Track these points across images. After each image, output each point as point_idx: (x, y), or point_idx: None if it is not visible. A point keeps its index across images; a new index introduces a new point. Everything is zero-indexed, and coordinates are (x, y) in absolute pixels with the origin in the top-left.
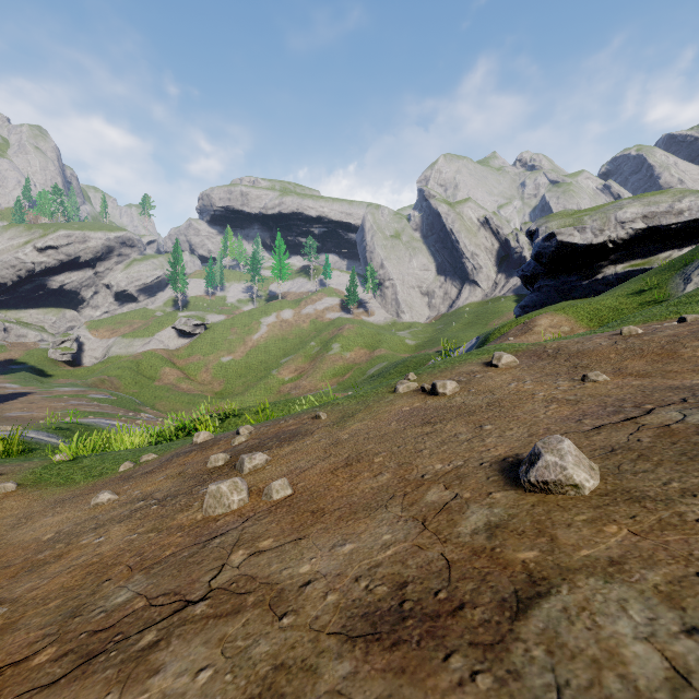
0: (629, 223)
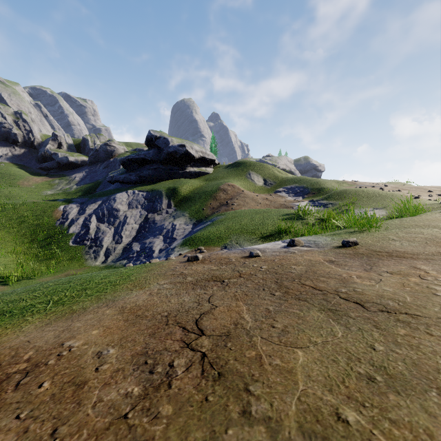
0: (199, 152)
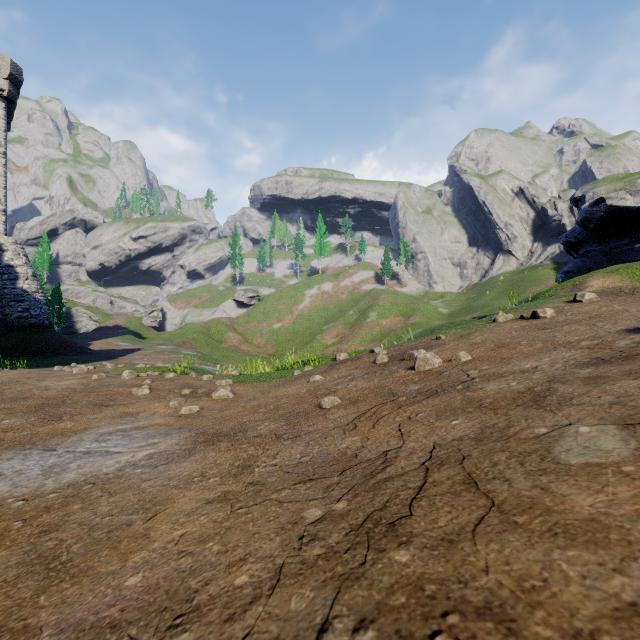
0: None
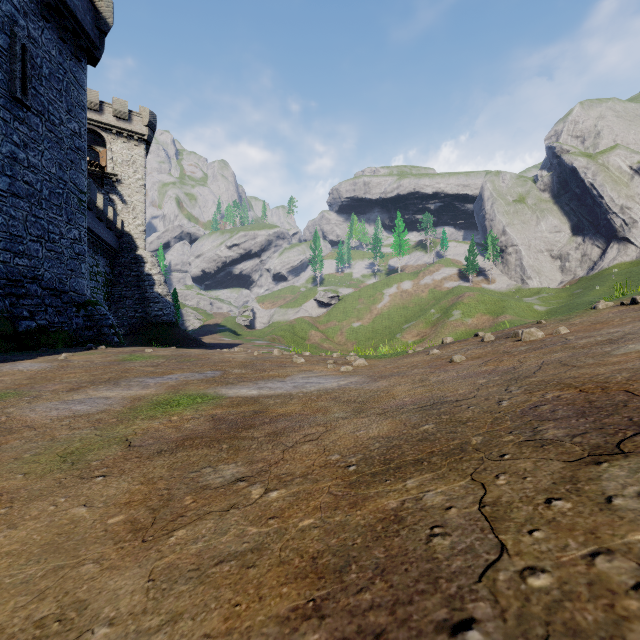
0: None
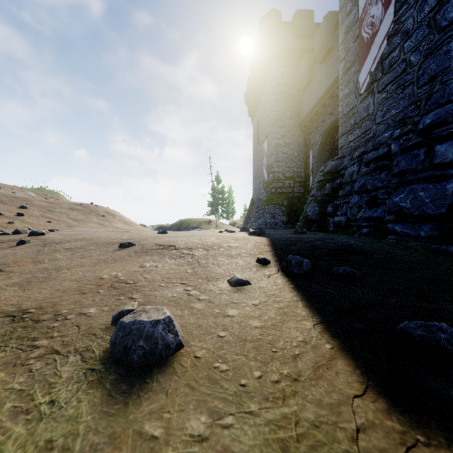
0: None
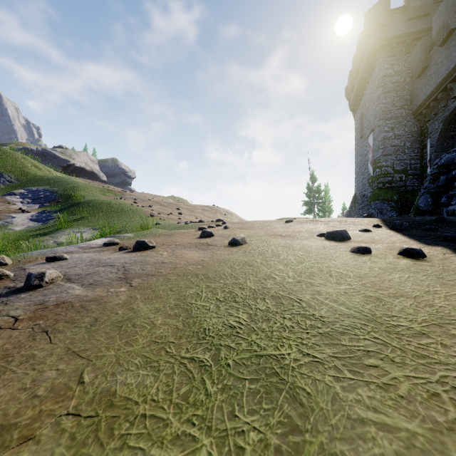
0: None
